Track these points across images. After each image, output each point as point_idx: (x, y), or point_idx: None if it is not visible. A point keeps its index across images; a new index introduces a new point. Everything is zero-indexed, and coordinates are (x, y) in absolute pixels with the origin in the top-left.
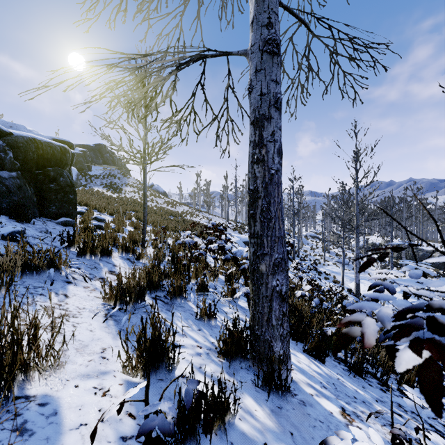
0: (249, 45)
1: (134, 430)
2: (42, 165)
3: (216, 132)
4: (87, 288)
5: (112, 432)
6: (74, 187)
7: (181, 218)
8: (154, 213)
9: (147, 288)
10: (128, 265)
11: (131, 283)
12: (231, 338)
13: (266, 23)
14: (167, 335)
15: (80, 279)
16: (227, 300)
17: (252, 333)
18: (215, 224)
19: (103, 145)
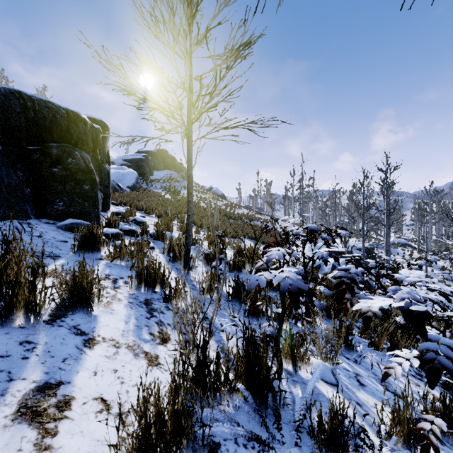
0: None
1: None
2: (38, 137)
3: None
4: None
5: None
6: (93, 174)
7: (241, 222)
8: (211, 215)
9: None
10: (135, 327)
11: None
12: None
13: None
14: None
15: None
16: (392, 448)
17: None
18: (315, 229)
19: (164, 150)
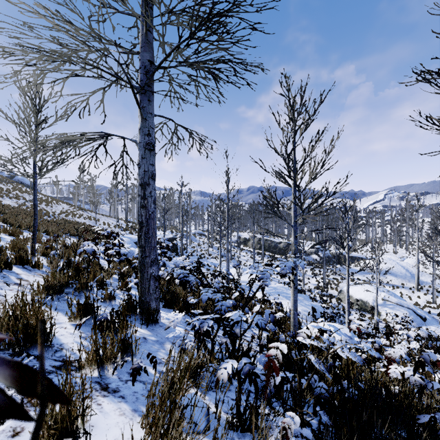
0: (138, 141)
1: (85, 335)
2: None
3: (114, 172)
4: (12, 290)
5: (77, 336)
6: None
7: (62, 219)
8: (24, 213)
9: (65, 284)
10: (28, 272)
11: (55, 282)
12: (127, 304)
13: (147, 133)
14: (94, 301)
15: (0, 285)
16: (121, 291)
17: (139, 300)
18: (109, 232)
19: None
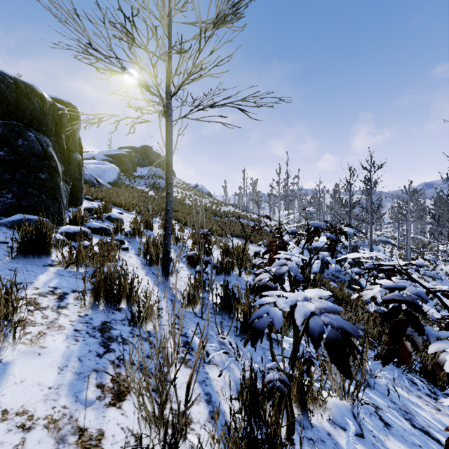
0: None
1: None
2: None
3: None
4: None
5: None
6: (52, 160)
7: (228, 219)
8: (196, 213)
9: None
10: (73, 376)
11: None
12: None
13: None
14: None
15: None
16: None
17: None
18: (320, 226)
19: (149, 147)
